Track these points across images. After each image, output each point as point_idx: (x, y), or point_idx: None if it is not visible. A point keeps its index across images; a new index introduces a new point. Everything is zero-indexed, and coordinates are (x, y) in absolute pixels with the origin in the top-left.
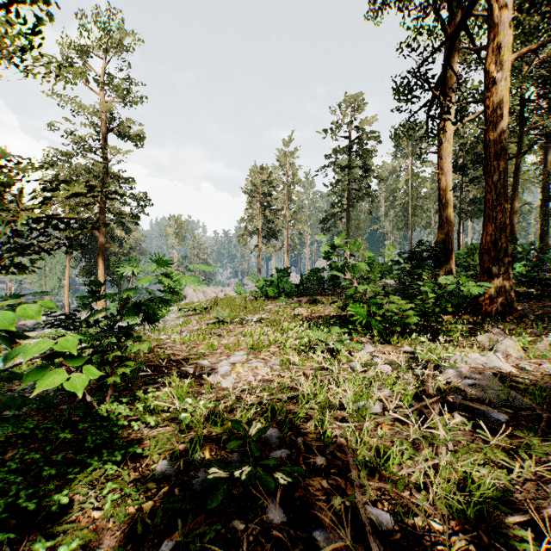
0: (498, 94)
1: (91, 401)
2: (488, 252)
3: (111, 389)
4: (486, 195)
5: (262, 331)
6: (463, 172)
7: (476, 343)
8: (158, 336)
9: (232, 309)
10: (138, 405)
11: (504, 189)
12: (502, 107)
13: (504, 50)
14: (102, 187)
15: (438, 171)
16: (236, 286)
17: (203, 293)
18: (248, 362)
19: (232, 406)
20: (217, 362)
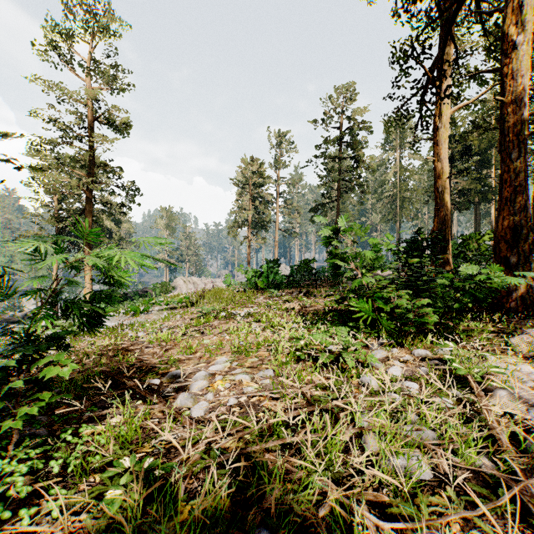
0: (516, 60)
1: None
2: (505, 239)
3: (17, 434)
4: (502, 175)
5: (249, 330)
6: (452, 164)
7: (512, 347)
8: (136, 332)
9: (219, 302)
10: (52, 462)
11: (523, 168)
12: (521, 74)
13: (524, 10)
14: (89, 176)
15: (434, 158)
16: (225, 277)
17: (193, 284)
18: (231, 373)
19: (195, 469)
20: (193, 371)
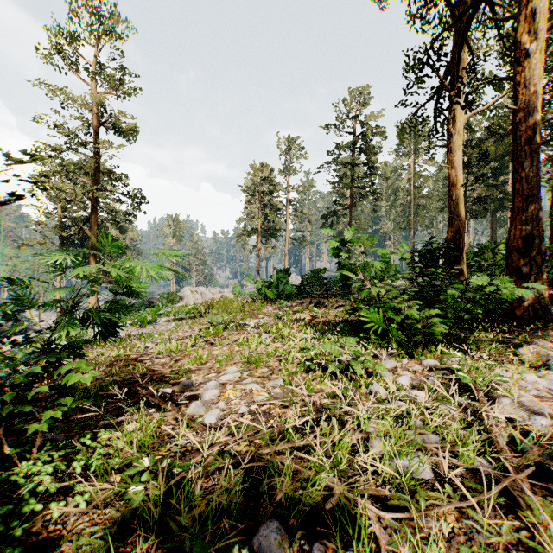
0: (528, 69)
1: (11, 455)
2: (517, 249)
3: (40, 437)
4: (514, 184)
5: (259, 340)
6: (468, 170)
7: (520, 357)
8: (144, 343)
9: (228, 312)
10: (75, 463)
11: (535, 178)
12: (534, 83)
13: (536, 18)
14: (94, 183)
15: (448, 165)
16: (234, 287)
17: (201, 294)
18: (241, 383)
19: (210, 469)
20: (204, 381)
